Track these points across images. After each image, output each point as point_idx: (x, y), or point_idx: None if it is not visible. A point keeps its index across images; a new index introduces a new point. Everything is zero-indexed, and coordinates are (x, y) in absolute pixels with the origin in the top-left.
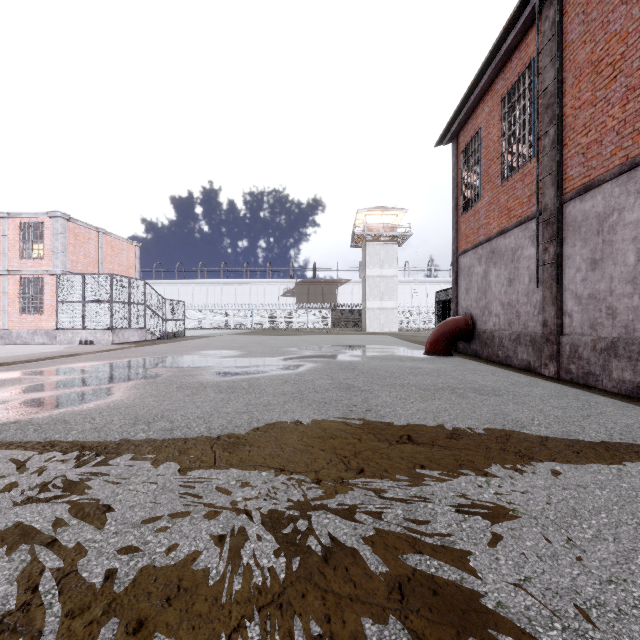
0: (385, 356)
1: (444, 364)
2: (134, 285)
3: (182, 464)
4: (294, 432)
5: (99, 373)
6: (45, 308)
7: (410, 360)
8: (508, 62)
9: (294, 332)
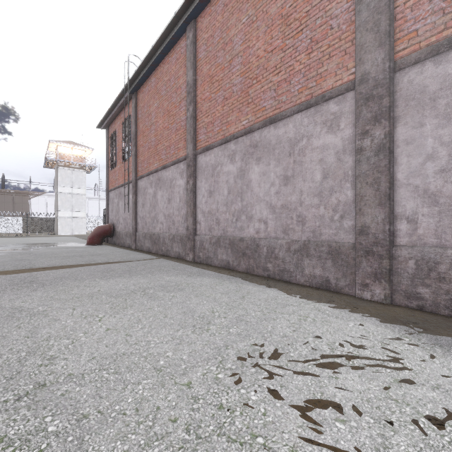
0: (58, 247)
1: (92, 248)
2: None
3: None
4: None
5: None
6: None
7: (73, 248)
8: (125, 108)
9: None
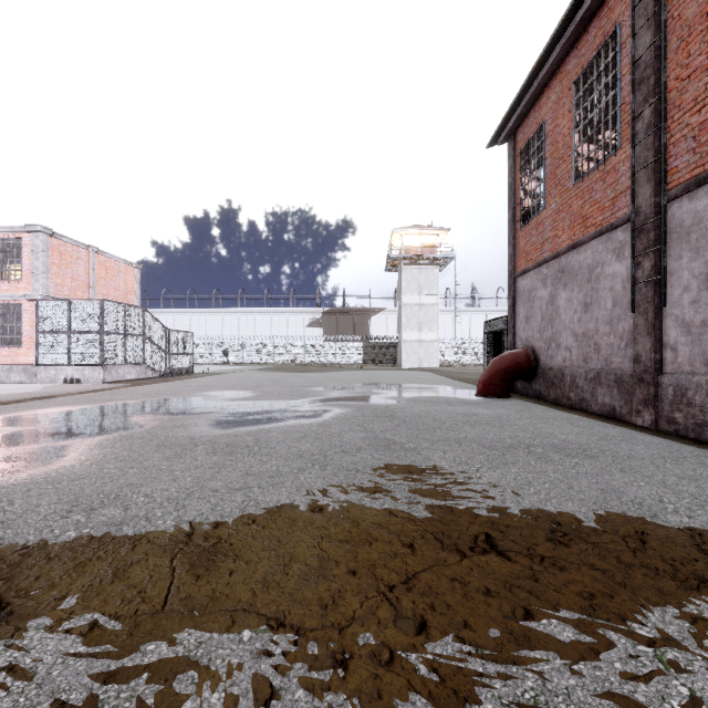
0: (429, 398)
1: (504, 409)
2: (131, 313)
3: (106, 608)
4: (309, 529)
5: (64, 423)
6: (23, 340)
7: (461, 404)
8: (583, 34)
9: (321, 368)
